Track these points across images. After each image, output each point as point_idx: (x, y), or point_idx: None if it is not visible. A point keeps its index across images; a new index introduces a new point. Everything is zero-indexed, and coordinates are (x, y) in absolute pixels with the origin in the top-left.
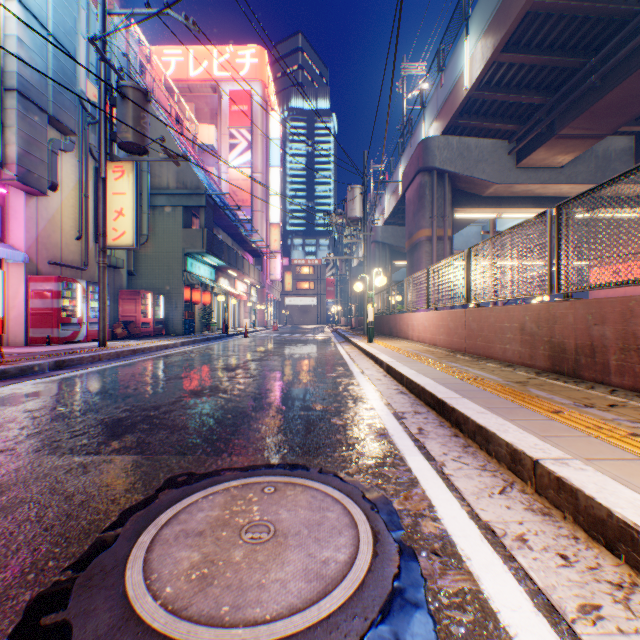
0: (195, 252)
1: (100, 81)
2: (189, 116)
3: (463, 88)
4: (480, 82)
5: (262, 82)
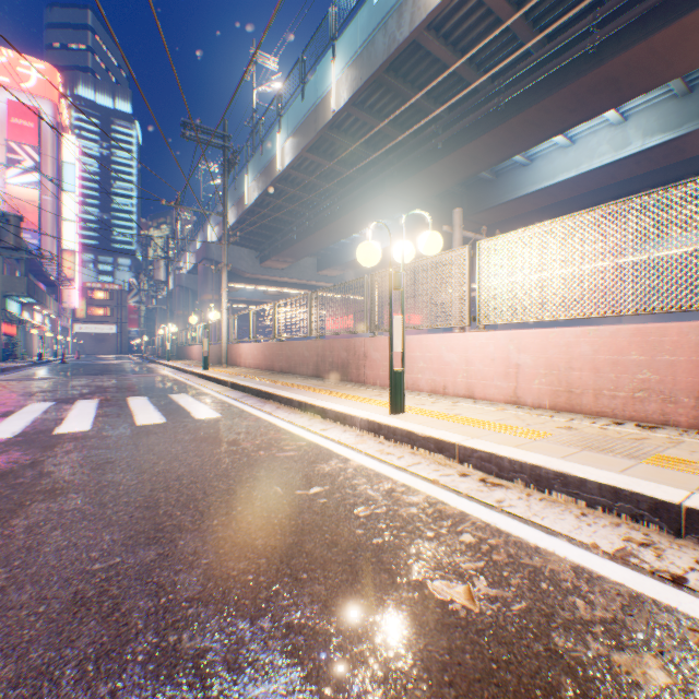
0: (16, 295)
1: None
2: None
3: None
4: (234, 227)
5: (54, 102)
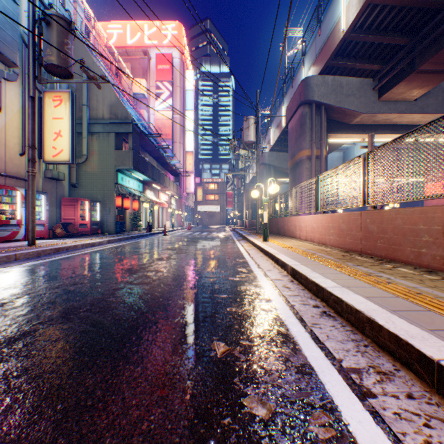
0: (124, 169)
1: (29, 12)
2: (126, 71)
3: (340, 31)
4: (354, 26)
5: (180, 48)
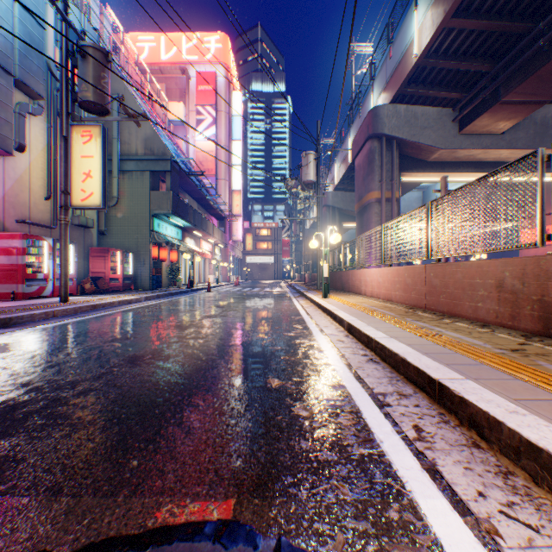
0: (161, 213)
1: (61, 42)
2: (160, 94)
3: (412, 56)
4: (429, 50)
5: (225, 65)
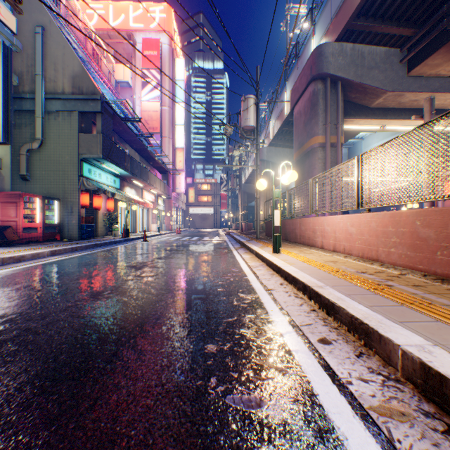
0: (91, 157)
1: None
2: (106, 54)
3: None
4: None
5: (169, 33)
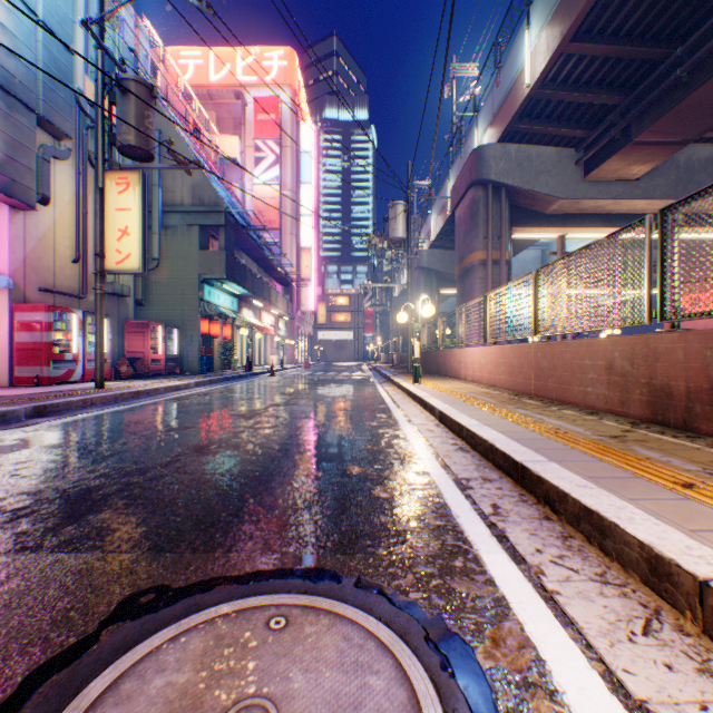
0: (213, 278)
1: (97, 74)
2: (209, 125)
3: (524, 86)
4: (544, 79)
5: (292, 88)
